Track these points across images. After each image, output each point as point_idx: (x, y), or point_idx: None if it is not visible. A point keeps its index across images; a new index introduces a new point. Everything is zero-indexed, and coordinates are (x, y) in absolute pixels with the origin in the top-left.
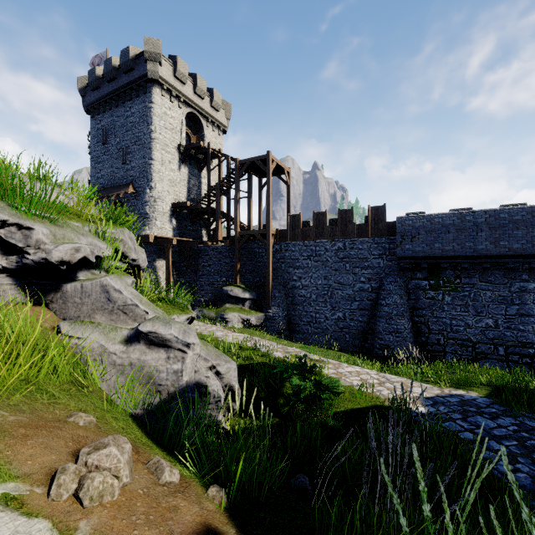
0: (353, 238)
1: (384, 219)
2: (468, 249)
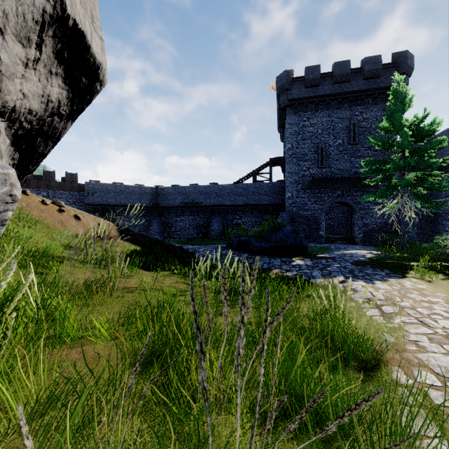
0: (55, 190)
1: (77, 181)
2: (120, 202)
